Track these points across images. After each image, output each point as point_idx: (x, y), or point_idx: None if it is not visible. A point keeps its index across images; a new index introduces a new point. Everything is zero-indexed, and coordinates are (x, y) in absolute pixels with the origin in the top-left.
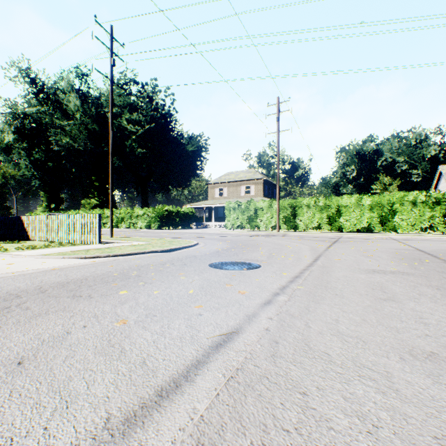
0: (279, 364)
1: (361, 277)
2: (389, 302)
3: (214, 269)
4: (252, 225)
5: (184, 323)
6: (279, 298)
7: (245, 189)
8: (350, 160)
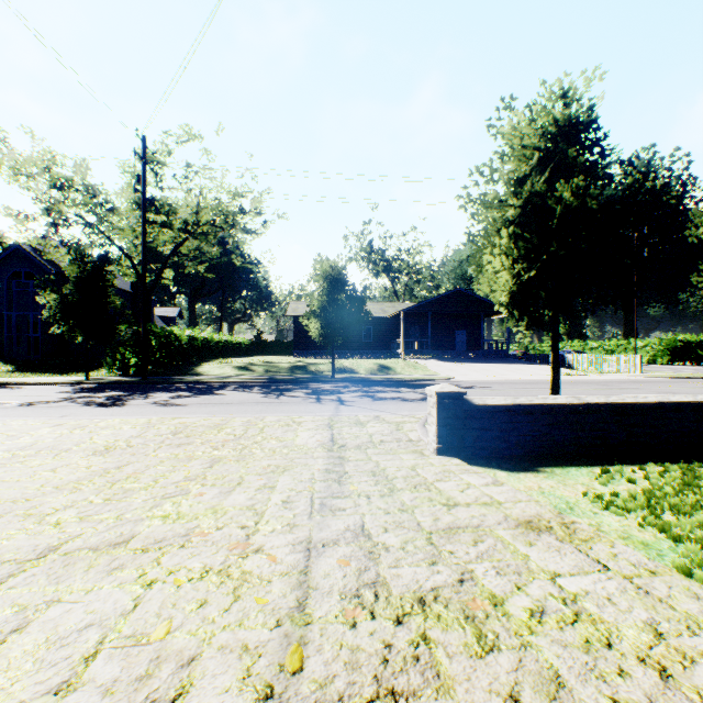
0: None
1: None
2: None
3: None
4: None
5: None
6: None
7: None
8: None
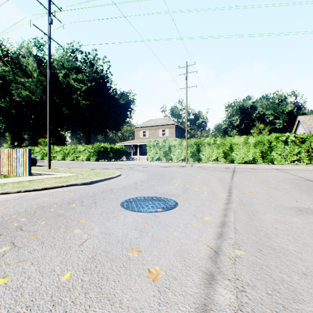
0: None
1: (297, 221)
2: None
3: (125, 211)
4: (167, 158)
5: None
6: (219, 297)
7: (162, 132)
8: (235, 112)
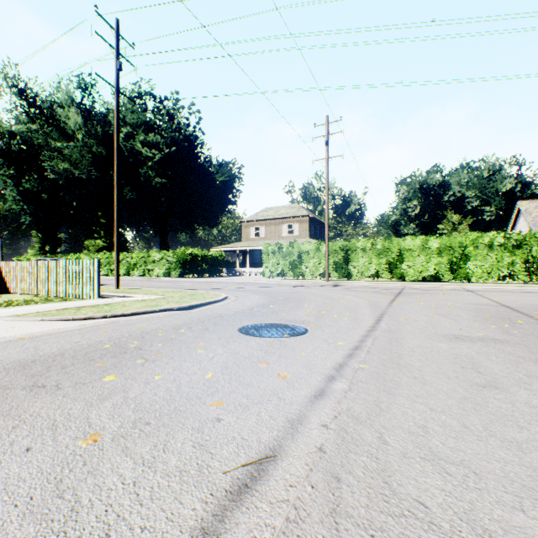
0: (345, 533)
1: (442, 347)
2: (491, 391)
3: (246, 336)
4: (296, 272)
5: (191, 439)
6: (335, 386)
7: (287, 229)
8: (413, 194)
